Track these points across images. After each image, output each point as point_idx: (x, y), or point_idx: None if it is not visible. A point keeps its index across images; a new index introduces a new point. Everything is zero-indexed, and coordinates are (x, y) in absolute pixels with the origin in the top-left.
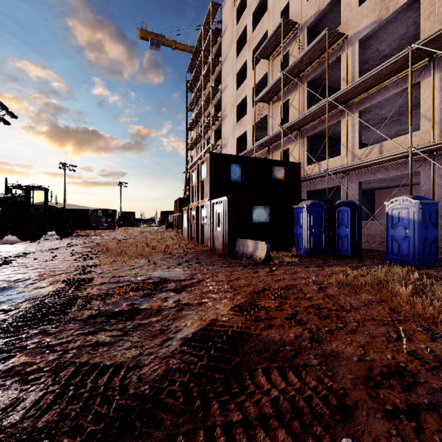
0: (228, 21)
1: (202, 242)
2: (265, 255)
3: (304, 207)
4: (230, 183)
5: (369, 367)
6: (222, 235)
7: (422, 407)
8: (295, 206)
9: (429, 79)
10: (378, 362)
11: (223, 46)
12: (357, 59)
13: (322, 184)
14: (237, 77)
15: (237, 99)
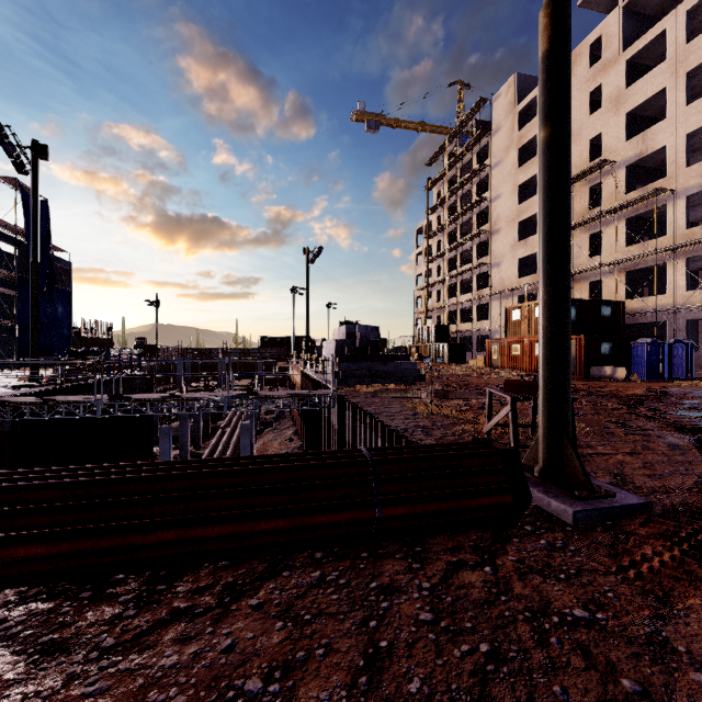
0: (502, 122)
1: (536, 371)
2: (625, 376)
3: (644, 343)
4: None
5: None
6: (574, 364)
7: None
8: (633, 342)
9: None
10: None
11: (493, 148)
12: (684, 212)
13: (645, 318)
14: (519, 189)
15: (519, 214)
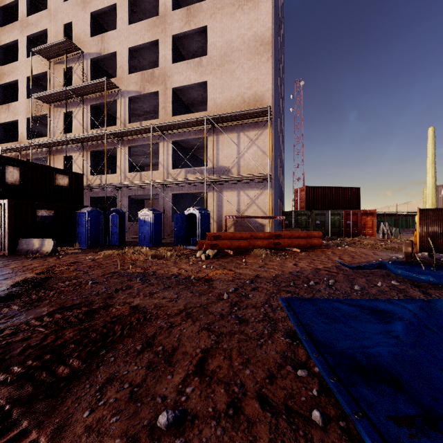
0: None
1: None
2: (52, 249)
3: (86, 212)
4: (5, 185)
5: (104, 273)
6: None
7: (115, 275)
8: (78, 211)
9: (163, 143)
10: (108, 272)
11: None
12: (127, 109)
13: (103, 193)
14: (2, 50)
15: (1, 76)
